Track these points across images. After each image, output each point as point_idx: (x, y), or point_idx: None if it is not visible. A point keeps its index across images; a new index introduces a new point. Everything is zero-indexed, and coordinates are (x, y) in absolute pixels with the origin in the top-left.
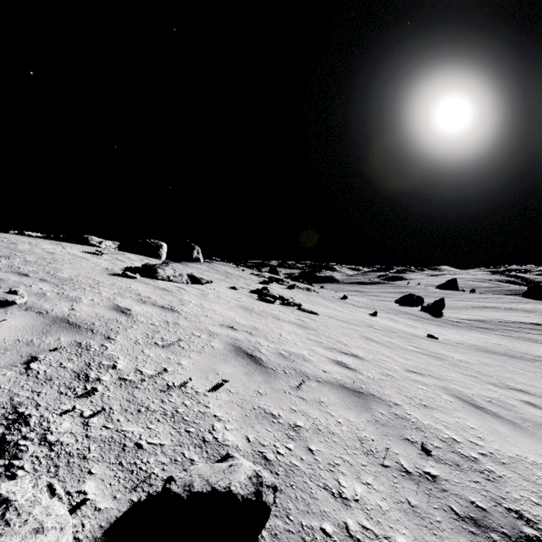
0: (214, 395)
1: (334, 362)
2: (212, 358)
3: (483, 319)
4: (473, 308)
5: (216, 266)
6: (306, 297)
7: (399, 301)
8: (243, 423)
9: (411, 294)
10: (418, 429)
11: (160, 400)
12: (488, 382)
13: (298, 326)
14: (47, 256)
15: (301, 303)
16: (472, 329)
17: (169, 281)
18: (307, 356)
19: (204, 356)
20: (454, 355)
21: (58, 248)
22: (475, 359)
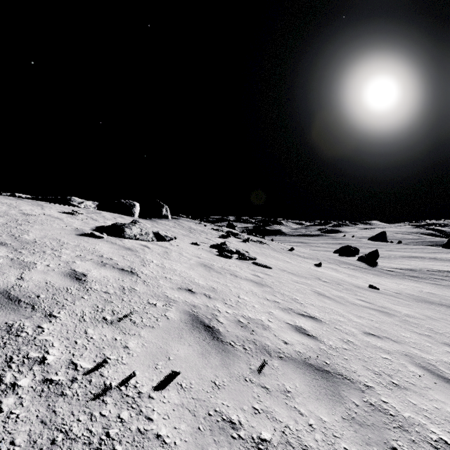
0: (161, 397)
1: (294, 328)
2: (165, 335)
3: (412, 268)
4: (402, 258)
5: (182, 222)
6: (259, 250)
7: (337, 251)
8: (194, 445)
9: (348, 245)
10: (402, 428)
11: (89, 414)
12: (442, 342)
13: (254, 283)
14: (20, 217)
15: (255, 257)
16: (405, 278)
17: (136, 239)
18: (266, 323)
19: (156, 332)
20: (399, 308)
21: (37, 209)
22: (419, 312)
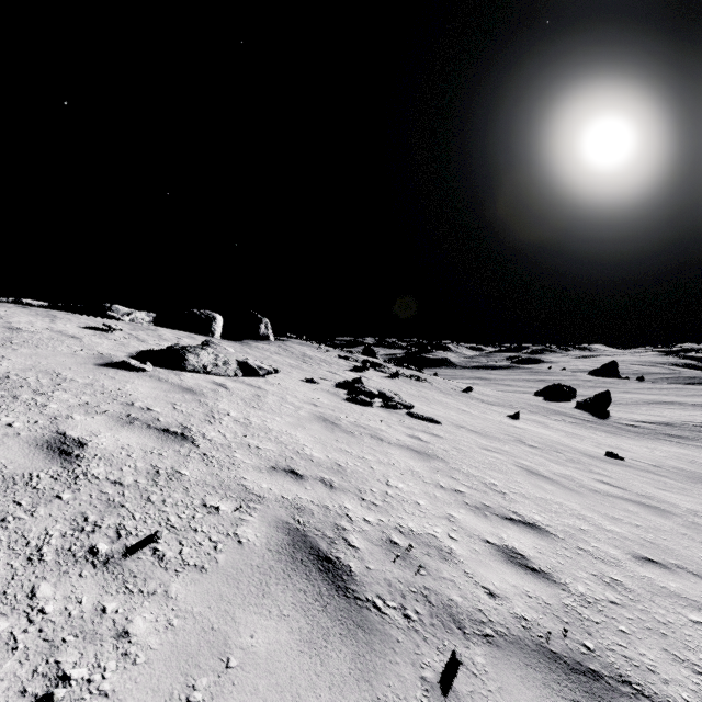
0: None
1: (501, 553)
2: (226, 589)
3: (669, 422)
4: (649, 404)
5: (290, 346)
6: (417, 391)
7: (541, 393)
8: None
9: (559, 384)
10: None
11: None
12: None
13: (414, 453)
14: None
15: (411, 404)
16: (660, 439)
17: (206, 373)
18: (446, 544)
19: (208, 582)
20: (673, 497)
21: (41, 321)
22: None
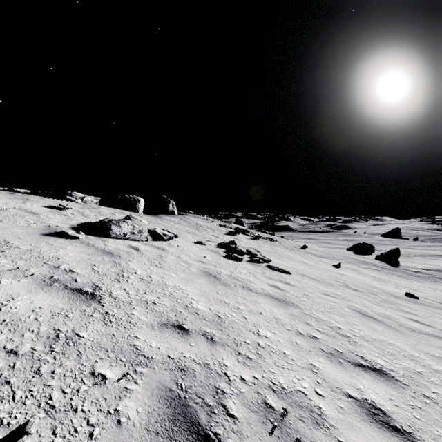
0: None
1: (364, 409)
2: None
3: (440, 269)
4: (424, 256)
5: (188, 218)
6: (271, 248)
7: (351, 248)
8: None
9: (364, 243)
10: None
11: None
12: None
13: (276, 301)
14: None
15: (269, 259)
16: (437, 281)
17: (125, 239)
18: (315, 402)
19: None
20: None
21: (15, 203)
22: None
